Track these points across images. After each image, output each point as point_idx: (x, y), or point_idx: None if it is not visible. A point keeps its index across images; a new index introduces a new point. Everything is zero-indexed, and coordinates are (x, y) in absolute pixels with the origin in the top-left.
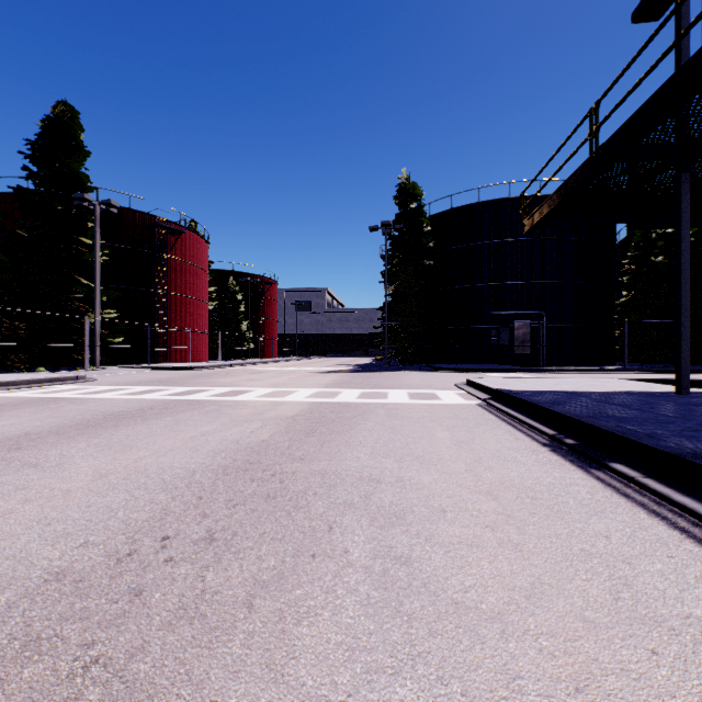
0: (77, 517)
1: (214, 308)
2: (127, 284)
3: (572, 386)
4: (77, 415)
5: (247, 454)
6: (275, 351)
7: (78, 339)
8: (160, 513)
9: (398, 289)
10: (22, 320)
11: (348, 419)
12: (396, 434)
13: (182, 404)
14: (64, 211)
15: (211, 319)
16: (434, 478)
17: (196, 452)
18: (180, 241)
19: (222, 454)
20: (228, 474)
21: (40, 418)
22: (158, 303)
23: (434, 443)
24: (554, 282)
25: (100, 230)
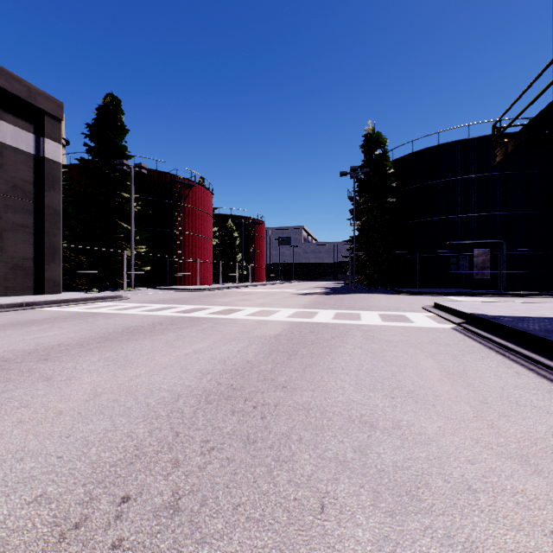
0: (51, 451)
1: (217, 244)
2: (154, 227)
3: (551, 312)
4: (103, 328)
5: (231, 377)
6: (263, 276)
7: (120, 268)
8: (131, 455)
9: (364, 223)
10: (83, 254)
11: (326, 341)
12: (378, 361)
13: (185, 320)
14: (110, 174)
15: (214, 252)
16: (439, 427)
17: (186, 372)
18: (191, 193)
19: (208, 376)
20: (210, 402)
21: (76, 330)
22: (176, 240)
23: (423, 374)
24: (514, 213)
25: (135, 187)
